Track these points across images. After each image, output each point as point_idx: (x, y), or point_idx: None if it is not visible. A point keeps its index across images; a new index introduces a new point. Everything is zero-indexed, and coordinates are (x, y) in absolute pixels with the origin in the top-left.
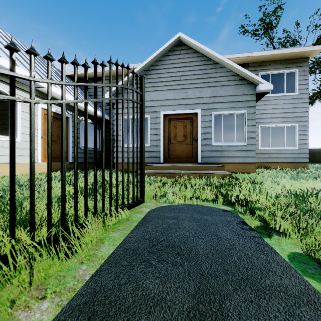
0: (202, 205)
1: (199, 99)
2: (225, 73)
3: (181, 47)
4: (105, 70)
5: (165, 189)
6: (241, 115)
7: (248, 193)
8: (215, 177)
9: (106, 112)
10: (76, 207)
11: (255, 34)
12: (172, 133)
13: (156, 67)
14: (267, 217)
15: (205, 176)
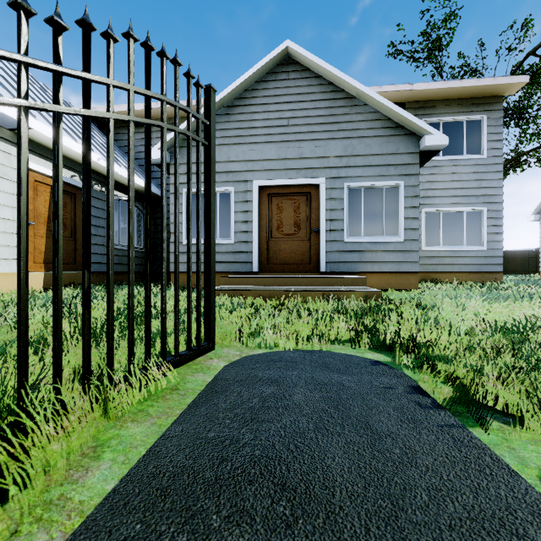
0: (332, 352)
1: (322, 160)
2: (368, 115)
3: (290, 67)
4: (154, 108)
5: (260, 320)
6: (394, 188)
7: (415, 326)
8: (353, 297)
9: (157, 182)
10: (24, 372)
11: (414, 58)
12: (275, 220)
13: (245, 101)
14: (466, 378)
15: (333, 296)
